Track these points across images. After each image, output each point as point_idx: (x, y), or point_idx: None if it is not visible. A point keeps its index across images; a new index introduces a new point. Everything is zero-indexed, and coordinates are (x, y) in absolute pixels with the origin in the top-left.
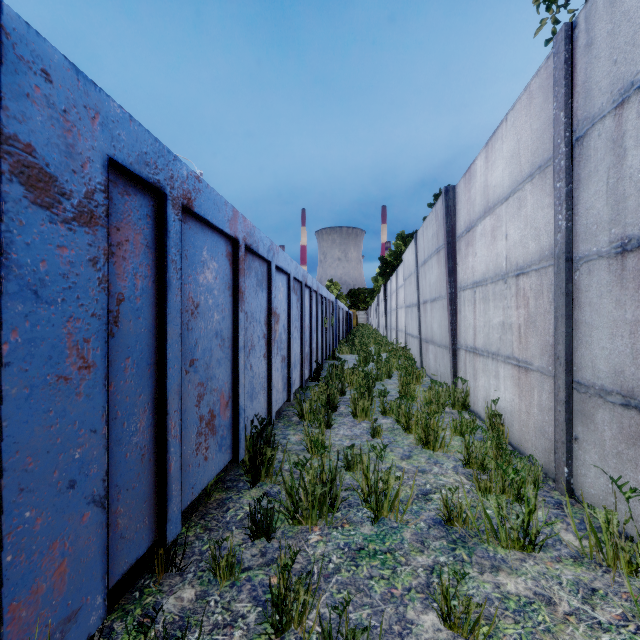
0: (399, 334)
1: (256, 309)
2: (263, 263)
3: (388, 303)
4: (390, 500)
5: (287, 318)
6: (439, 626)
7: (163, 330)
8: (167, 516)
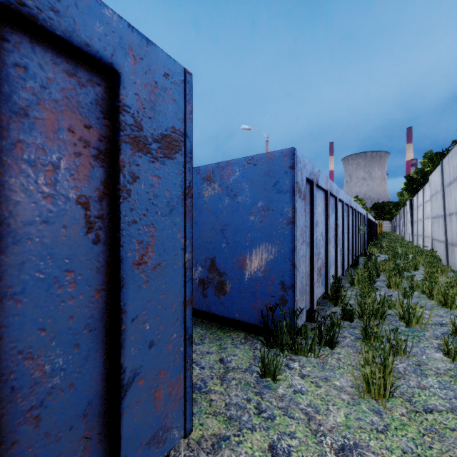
0: (425, 240)
1: (331, 222)
2: (333, 198)
3: (414, 214)
4: (416, 318)
5: (342, 227)
6: (443, 357)
7: (312, 231)
8: (313, 299)
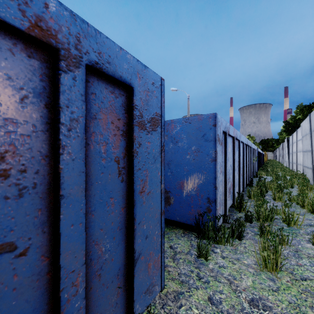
0: (298, 166)
1: (236, 157)
2: (237, 141)
3: (290, 148)
4: (294, 221)
5: (242, 159)
6: (312, 246)
7: (226, 164)
8: (226, 208)
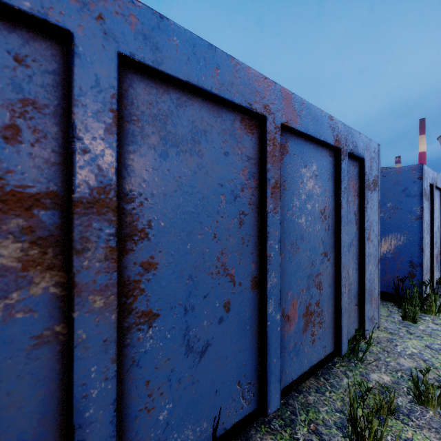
0: None
1: None
2: None
3: None
4: None
5: None
6: None
7: (432, 225)
8: (433, 279)
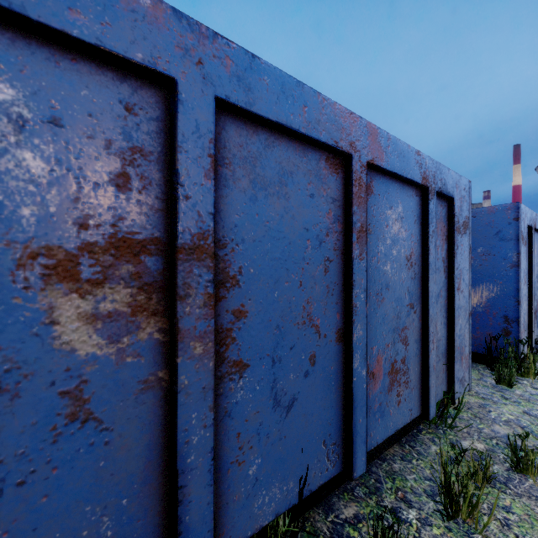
0: None
1: None
2: None
3: None
4: None
5: None
6: None
7: (530, 273)
8: (532, 337)
